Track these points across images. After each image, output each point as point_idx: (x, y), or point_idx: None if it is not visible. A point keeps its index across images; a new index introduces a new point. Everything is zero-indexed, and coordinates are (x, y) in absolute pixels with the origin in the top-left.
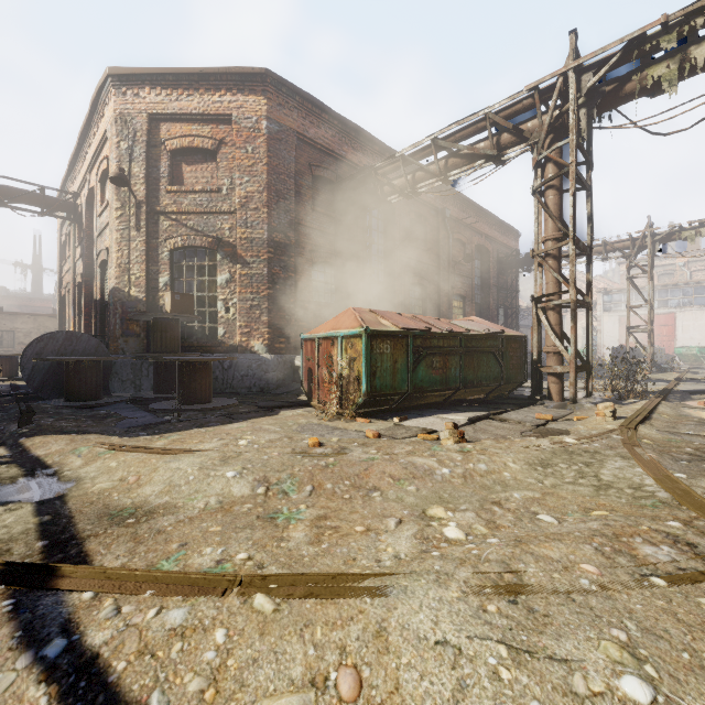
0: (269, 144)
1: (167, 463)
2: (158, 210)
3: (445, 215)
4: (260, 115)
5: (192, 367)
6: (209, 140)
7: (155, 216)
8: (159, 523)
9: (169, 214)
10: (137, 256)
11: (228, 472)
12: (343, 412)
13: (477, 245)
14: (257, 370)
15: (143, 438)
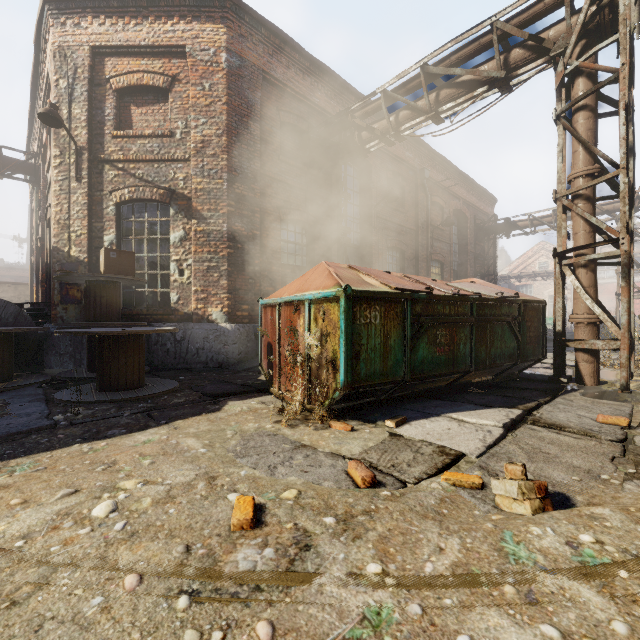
0: (229, 81)
1: None
2: (102, 158)
3: (424, 175)
4: (219, 46)
5: (113, 342)
6: (161, 76)
7: (99, 165)
8: None
9: (114, 162)
10: (77, 210)
11: None
12: (311, 408)
13: (454, 210)
14: (214, 342)
15: None
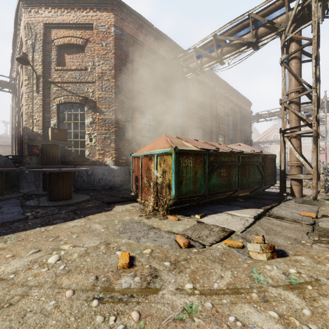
0: (115, 42)
1: None
2: (49, 81)
3: (215, 91)
4: (110, 24)
5: (56, 175)
6: (80, 39)
7: (48, 84)
8: None
9: (56, 83)
10: (37, 108)
11: None
12: (158, 209)
13: (230, 108)
14: (108, 176)
15: None
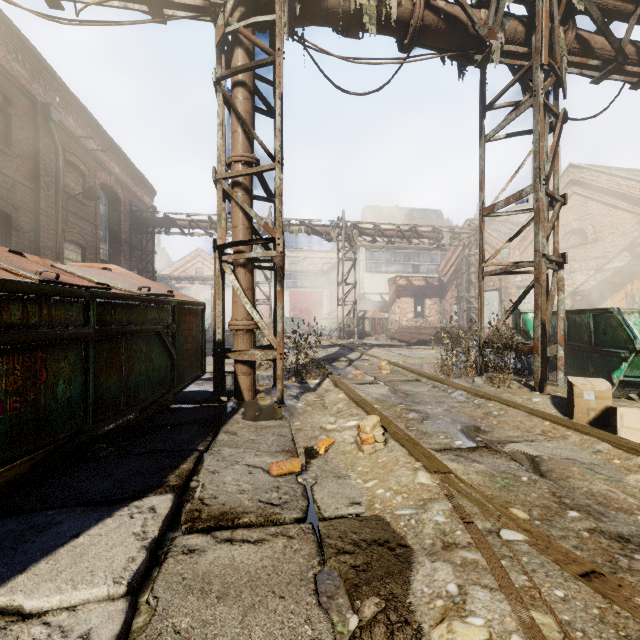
0: None
1: None
2: None
3: (50, 115)
4: None
5: None
6: None
7: None
8: None
9: None
10: None
11: None
12: None
13: (104, 184)
14: None
15: None
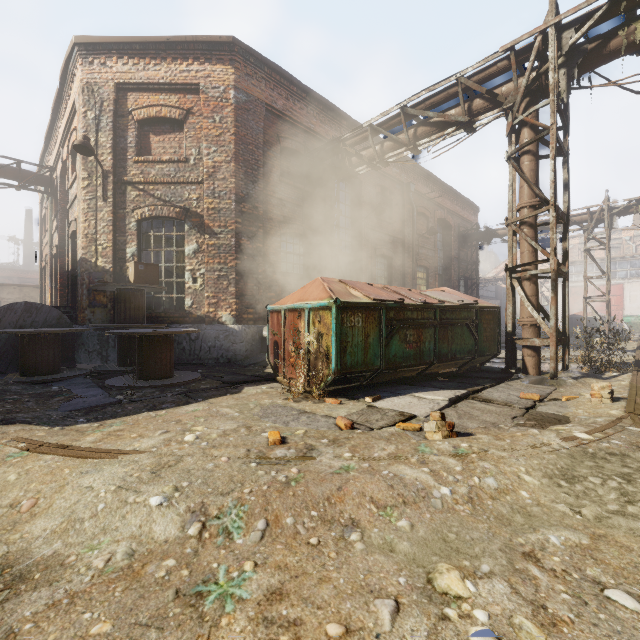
0: (236, 114)
1: (83, 475)
2: (125, 180)
3: (410, 189)
4: (228, 84)
5: (151, 340)
6: (177, 110)
7: (123, 186)
8: (18, 610)
9: (136, 184)
10: (104, 226)
11: (153, 496)
12: (310, 390)
13: (439, 219)
14: (224, 341)
15: (74, 430)
